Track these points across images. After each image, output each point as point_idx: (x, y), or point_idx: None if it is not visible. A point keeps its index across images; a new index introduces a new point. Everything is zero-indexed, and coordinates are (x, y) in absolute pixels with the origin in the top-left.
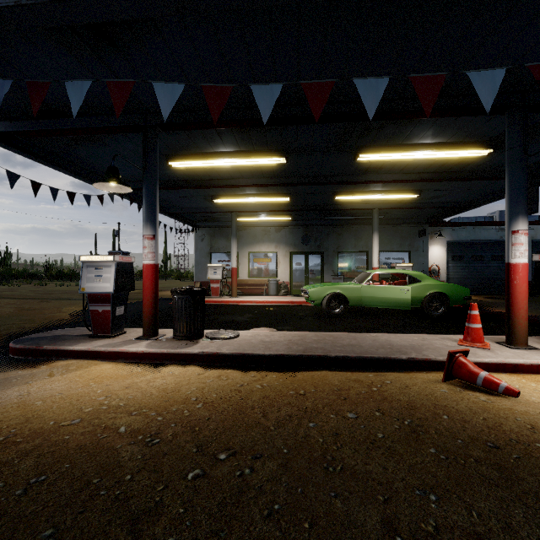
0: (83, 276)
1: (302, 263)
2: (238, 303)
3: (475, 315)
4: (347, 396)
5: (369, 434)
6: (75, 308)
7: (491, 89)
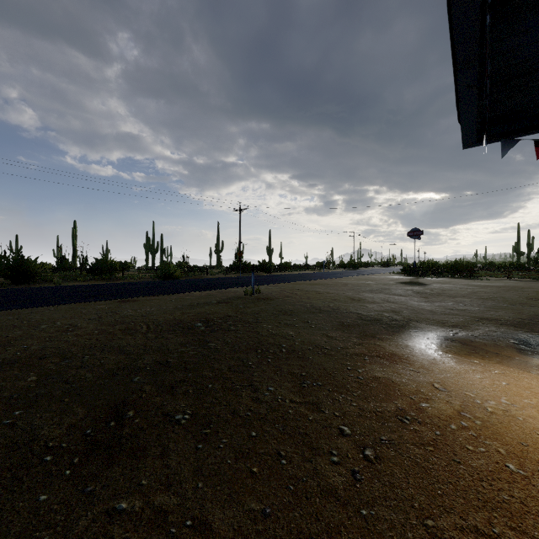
0: None
1: None
2: None
3: None
4: None
5: None
6: None
7: None
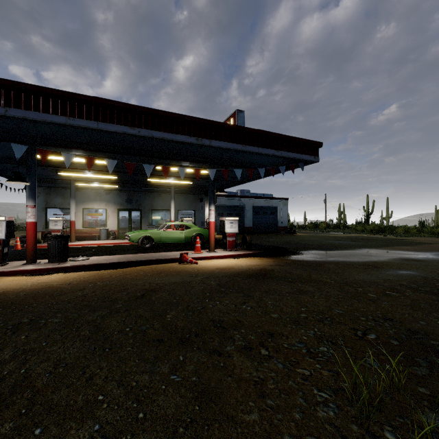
0: None
1: (127, 217)
2: (77, 246)
3: (198, 241)
4: (142, 270)
5: (146, 274)
6: None
7: (183, 173)
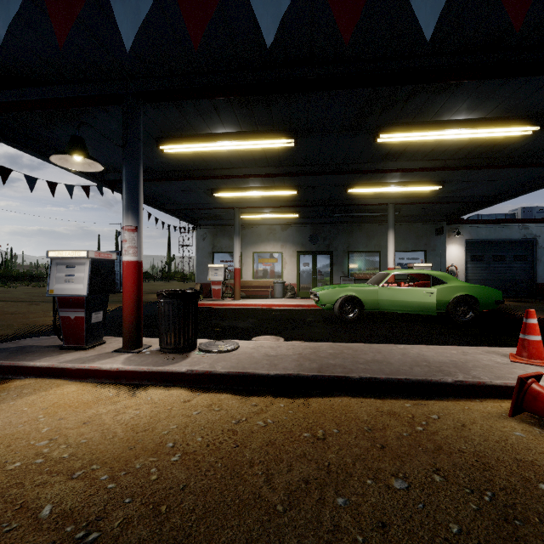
0: (51, 275)
1: (310, 264)
2: (241, 306)
3: (533, 325)
4: (384, 443)
5: (436, 524)
6: None
7: None
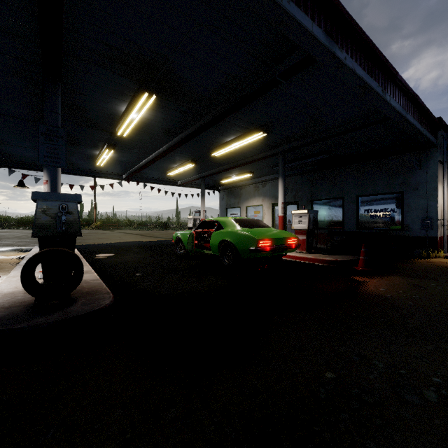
0: None
1: None
2: None
3: None
4: None
5: None
6: (133, 240)
7: None
